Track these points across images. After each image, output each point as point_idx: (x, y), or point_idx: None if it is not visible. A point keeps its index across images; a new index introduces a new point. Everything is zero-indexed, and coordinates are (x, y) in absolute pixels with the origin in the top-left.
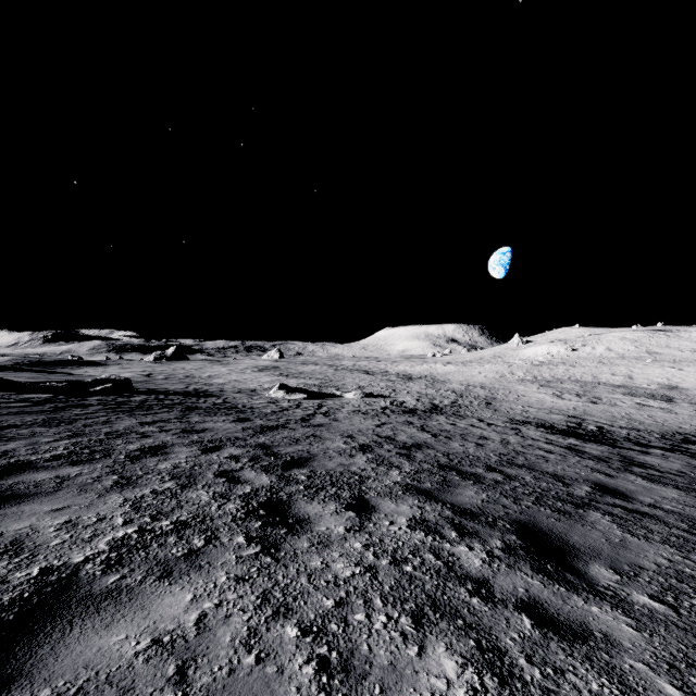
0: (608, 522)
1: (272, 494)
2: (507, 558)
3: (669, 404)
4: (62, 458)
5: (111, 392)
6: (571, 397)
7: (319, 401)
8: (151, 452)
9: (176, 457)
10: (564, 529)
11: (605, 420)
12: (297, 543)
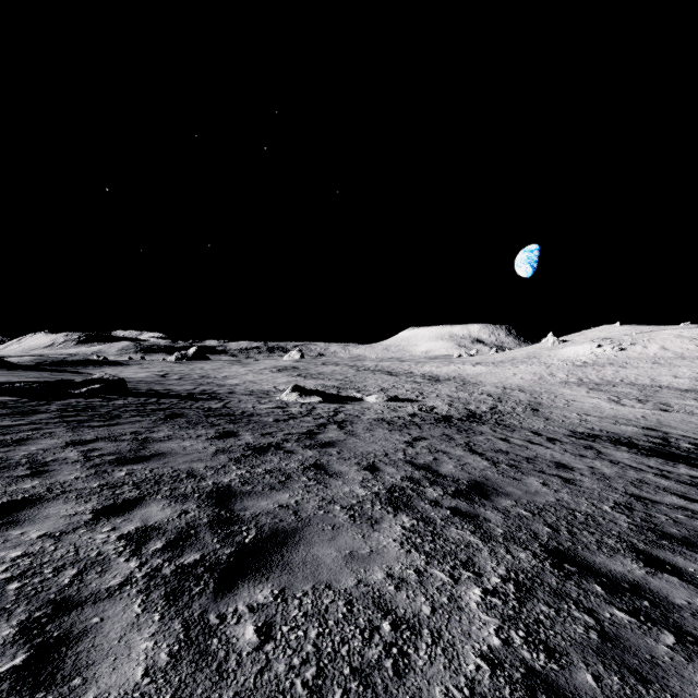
0: None
1: None
2: None
3: None
4: None
5: (98, 393)
6: (632, 403)
7: (336, 406)
8: None
9: (17, 538)
10: None
11: (694, 434)
12: None
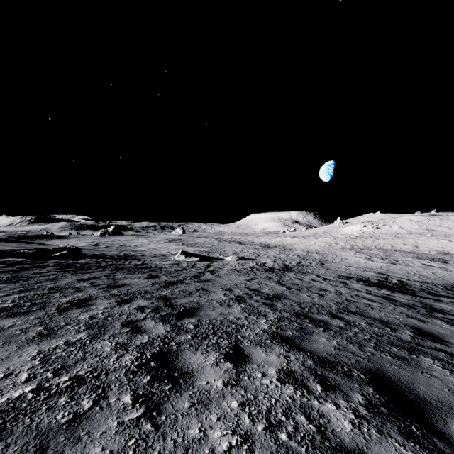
0: (440, 368)
1: (164, 344)
2: (373, 418)
3: (445, 264)
4: (5, 310)
5: (66, 256)
6: (378, 260)
7: (208, 263)
8: (78, 305)
9: (96, 308)
10: (409, 377)
11: (403, 276)
12: (178, 402)
